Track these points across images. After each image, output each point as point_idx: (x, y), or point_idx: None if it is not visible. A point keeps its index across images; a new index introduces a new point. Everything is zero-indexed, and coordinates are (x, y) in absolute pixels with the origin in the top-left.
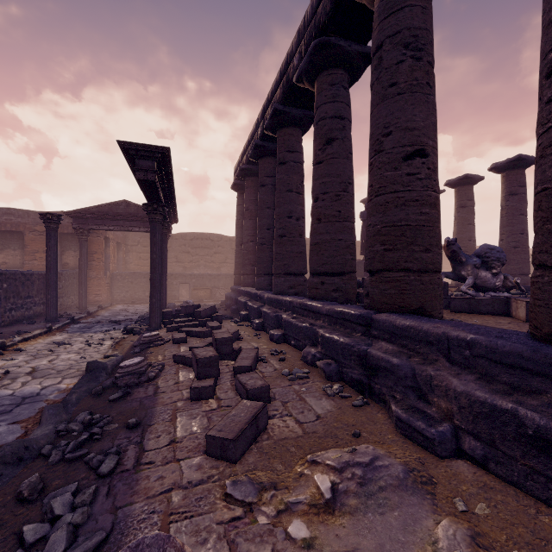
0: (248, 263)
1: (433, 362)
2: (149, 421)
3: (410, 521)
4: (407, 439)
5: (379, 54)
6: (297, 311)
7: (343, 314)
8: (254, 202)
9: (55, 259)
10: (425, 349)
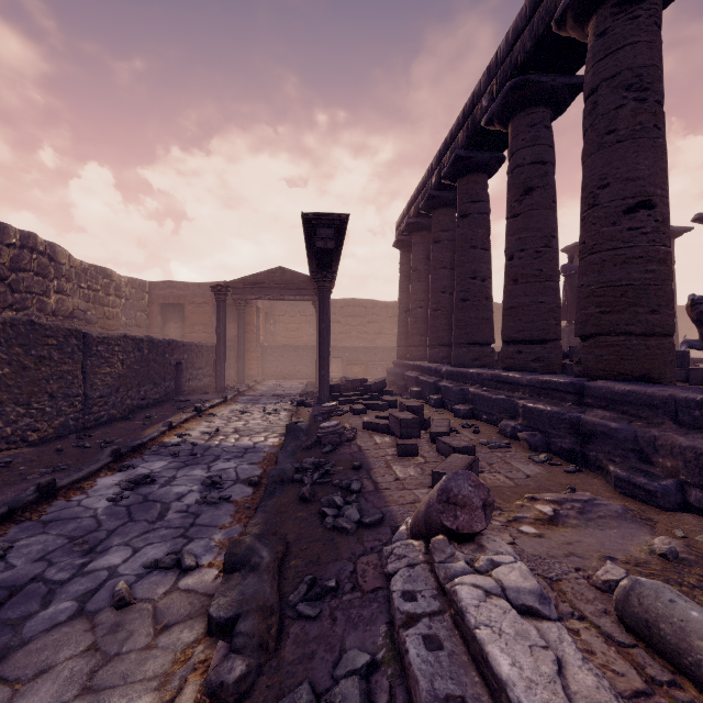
0: (417, 333)
1: (658, 425)
2: (368, 466)
3: (629, 535)
4: (627, 497)
5: (593, 99)
6: (487, 384)
7: (549, 383)
8: (424, 261)
9: (224, 330)
10: (649, 414)
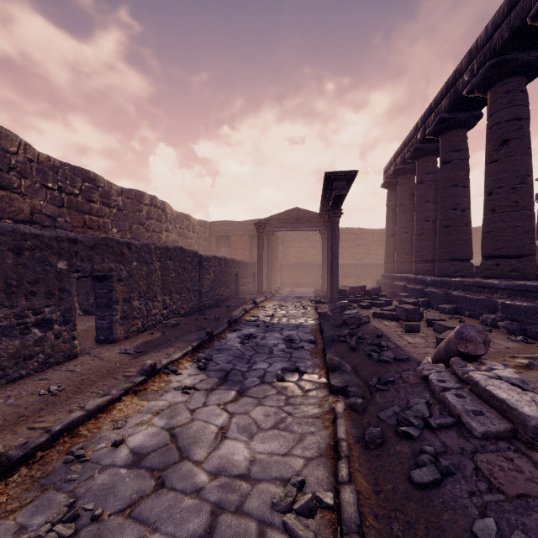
0: (402, 252)
1: None
2: (386, 336)
3: None
4: None
5: None
6: (468, 289)
7: (525, 286)
8: (408, 197)
9: (262, 252)
10: None
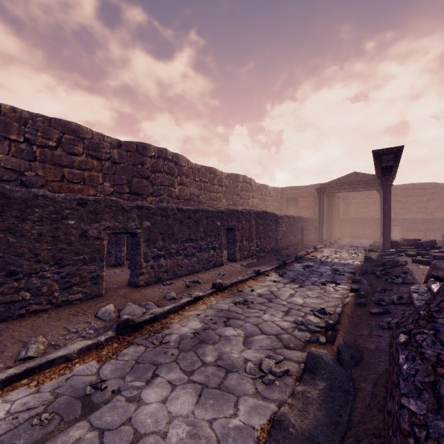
0: None
1: None
2: (411, 273)
3: None
4: None
5: None
6: None
7: None
8: None
9: (322, 211)
10: None
